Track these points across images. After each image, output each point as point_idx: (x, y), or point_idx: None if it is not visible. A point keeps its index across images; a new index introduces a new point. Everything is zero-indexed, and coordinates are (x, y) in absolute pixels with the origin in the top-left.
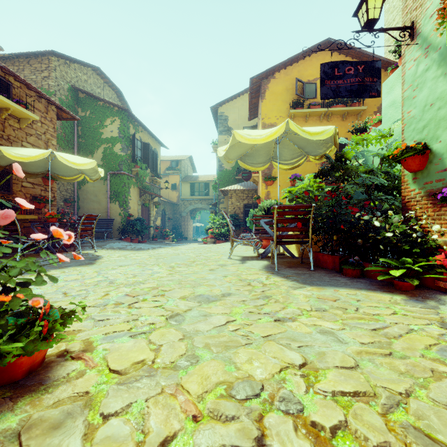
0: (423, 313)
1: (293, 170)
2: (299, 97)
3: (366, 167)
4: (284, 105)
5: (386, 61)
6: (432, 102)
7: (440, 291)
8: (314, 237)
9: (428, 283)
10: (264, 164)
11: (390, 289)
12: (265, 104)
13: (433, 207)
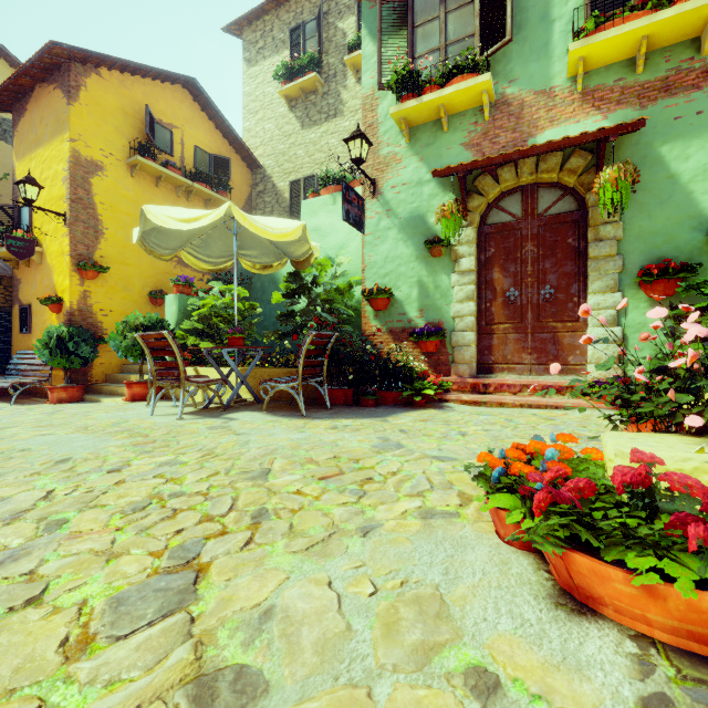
0: (463, 413)
1: (136, 260)
2: (149, 140)
3: (330, 296)
4: (119, 137)
5: (253, 157)
6: (394, 257)
7: (437, 402)
8: (289, 372)
9: (426, 398)
10: (171, 251)
11: (416, 407)
12: (80, 114)
13: (394, 341)
